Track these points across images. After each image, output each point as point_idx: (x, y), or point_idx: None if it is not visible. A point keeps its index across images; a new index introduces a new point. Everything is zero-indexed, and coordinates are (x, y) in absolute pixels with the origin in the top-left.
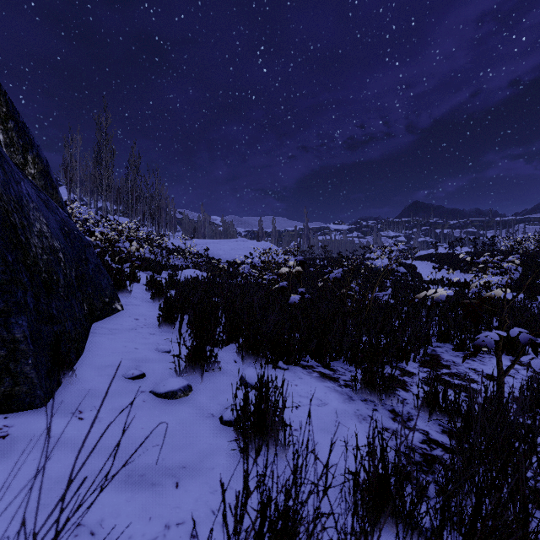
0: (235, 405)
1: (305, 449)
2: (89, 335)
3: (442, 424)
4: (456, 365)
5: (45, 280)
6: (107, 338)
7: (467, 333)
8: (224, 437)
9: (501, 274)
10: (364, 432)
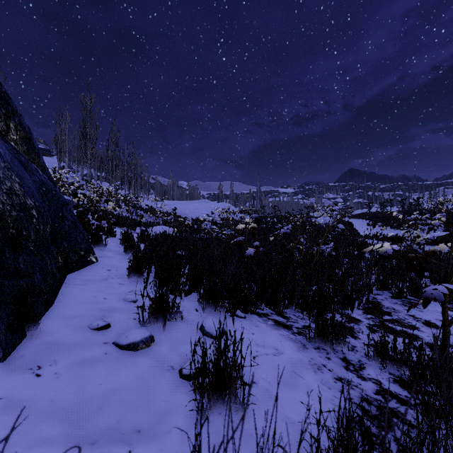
0: (194, 361)
1: (271, 443)
2: (62, 286)
3: (392, 373)
4: (397, 312)
5: (13, 235)
6: (79, 289)
7: (404, 283)
8: (182, 393)
9: (429, 230)
10: (320, 383)
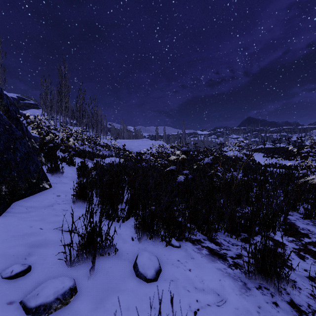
0: None
1: None
2: (1, 215)
3: None
4: (313, 234)
5: None
6: (18, 218)
7: (312, 205)
8: None
9: None
10: None
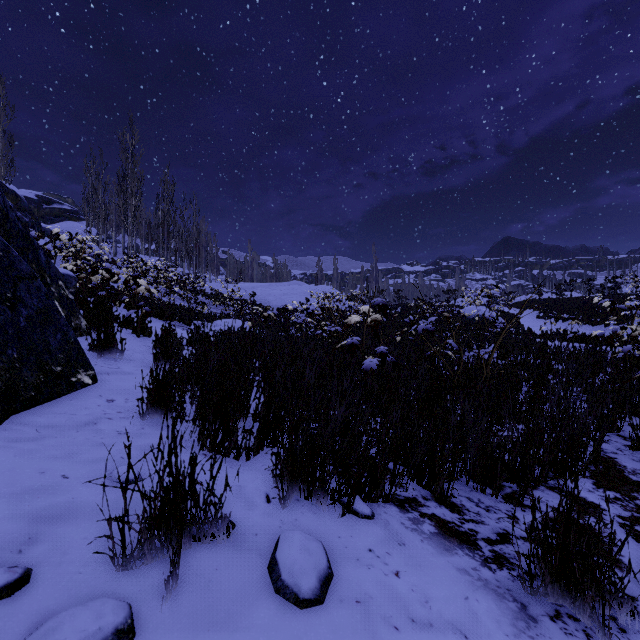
0: None
1: None
2: None
3: None
4: None
5: None
6: (15, 452)
7: None
8: None
9: None
10: None
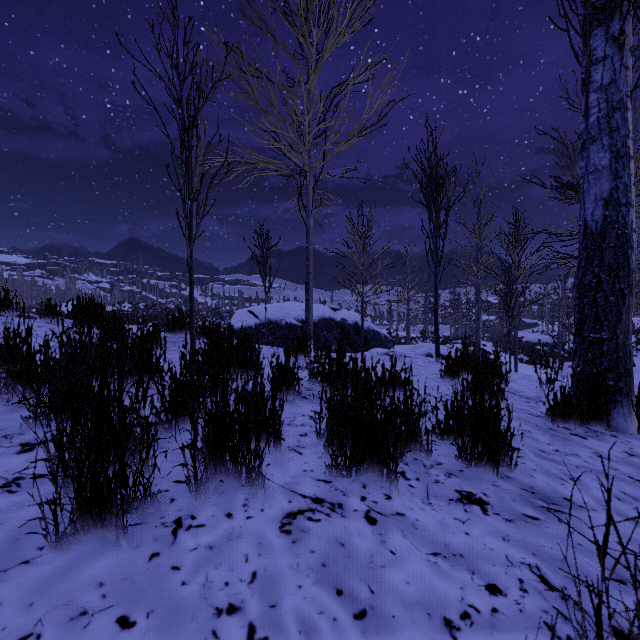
0: None
1: None
2: None
3: None
4: None
5: None
6: None
7: None
8: None
9: None
10: None
